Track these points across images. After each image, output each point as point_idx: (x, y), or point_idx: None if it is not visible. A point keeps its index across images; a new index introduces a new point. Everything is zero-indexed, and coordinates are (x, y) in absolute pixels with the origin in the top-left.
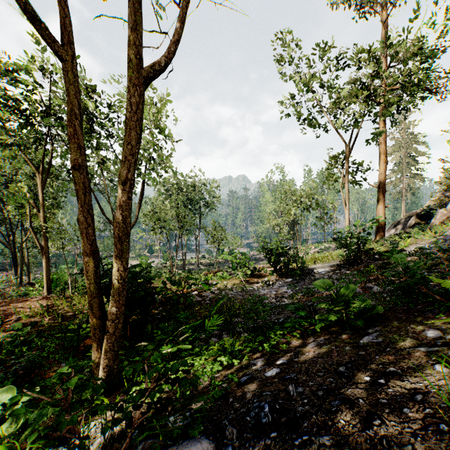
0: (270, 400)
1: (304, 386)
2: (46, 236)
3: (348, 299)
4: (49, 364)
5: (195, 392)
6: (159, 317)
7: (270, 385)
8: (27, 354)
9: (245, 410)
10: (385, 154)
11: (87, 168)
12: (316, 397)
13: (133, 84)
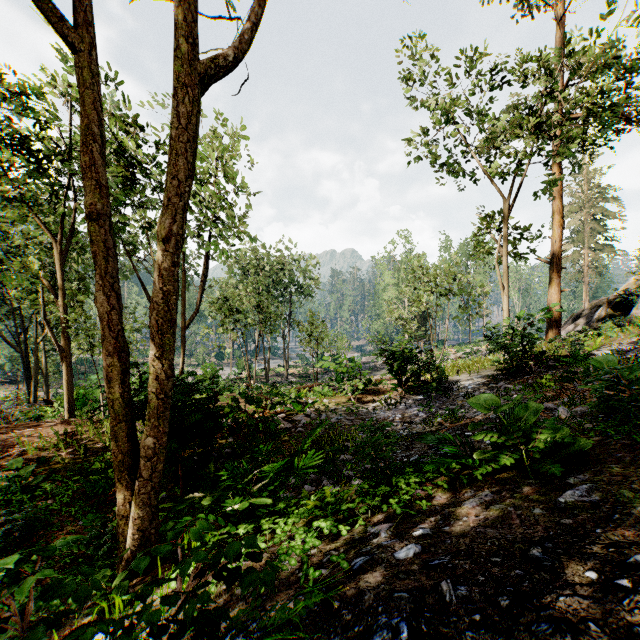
0: (408, 609)
1: (470, 583)
2: (68, 333)
3: (529, 426)
4: (61, 522)
5: (276, 583)
6: (228, 451)
7: (405, 578)
8: (26, 506)
9: (362, 628)
10: (561, 214)
11: (109, 218)
12: (496, 610)
13: (179, 81)
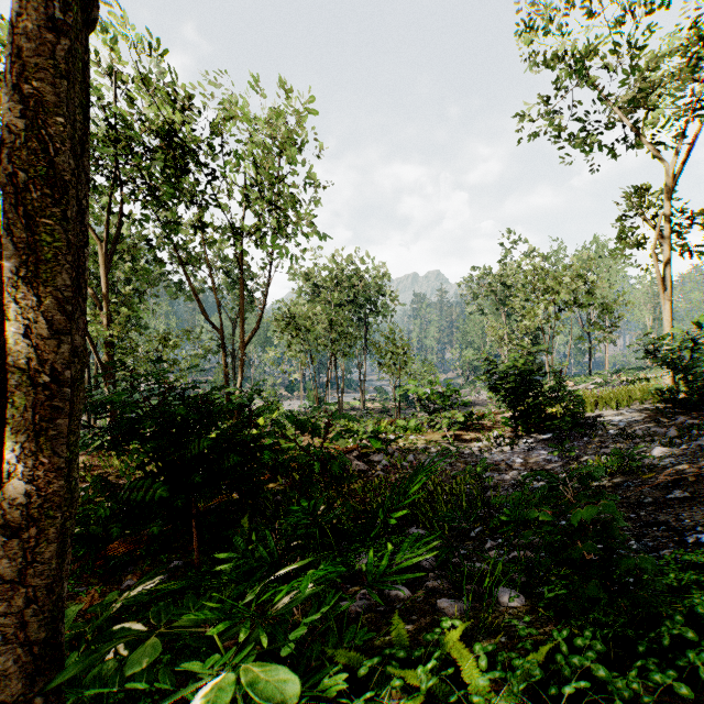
0: None
1: None
2: (110, 349)
3: None
4: None
5: None
6: (279, 500)
7: None
8: None
9: None
10: None
11: None
12: None
13: None
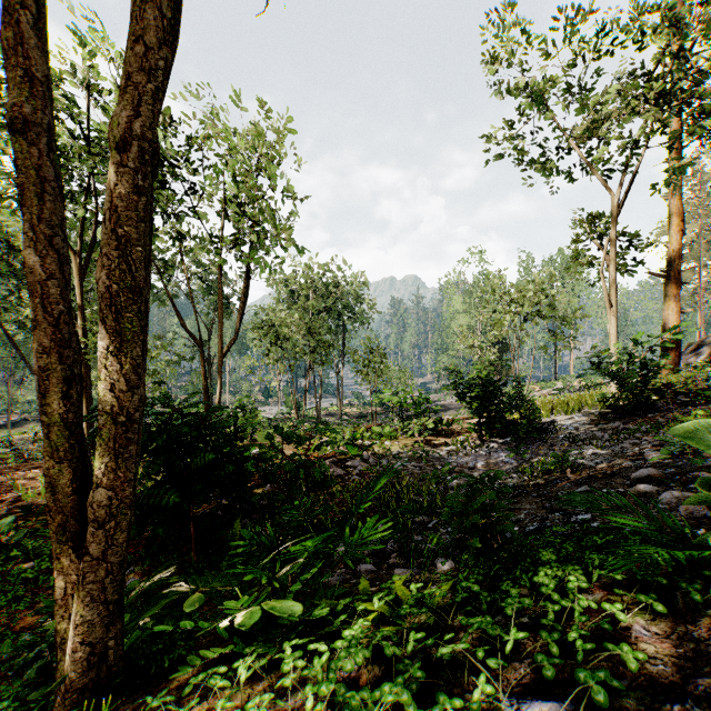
0: None
1: None
2: (87, 360)
3: None
4: (36, 595)
5: None
6: (263, 504)
7: None
8: None
9: None
10: (680, 215)
11: (49, 135)
12: None
13: None
